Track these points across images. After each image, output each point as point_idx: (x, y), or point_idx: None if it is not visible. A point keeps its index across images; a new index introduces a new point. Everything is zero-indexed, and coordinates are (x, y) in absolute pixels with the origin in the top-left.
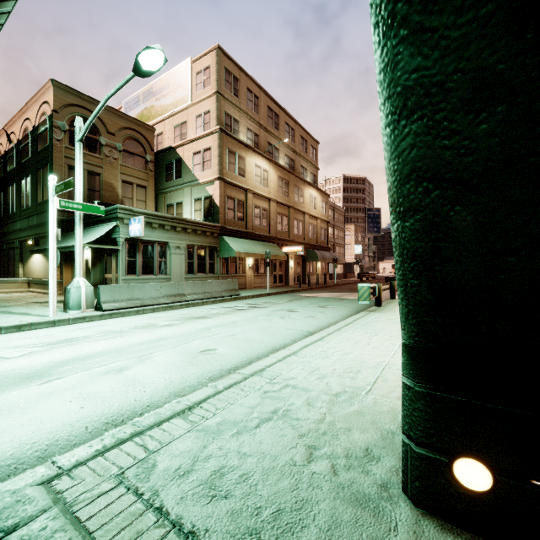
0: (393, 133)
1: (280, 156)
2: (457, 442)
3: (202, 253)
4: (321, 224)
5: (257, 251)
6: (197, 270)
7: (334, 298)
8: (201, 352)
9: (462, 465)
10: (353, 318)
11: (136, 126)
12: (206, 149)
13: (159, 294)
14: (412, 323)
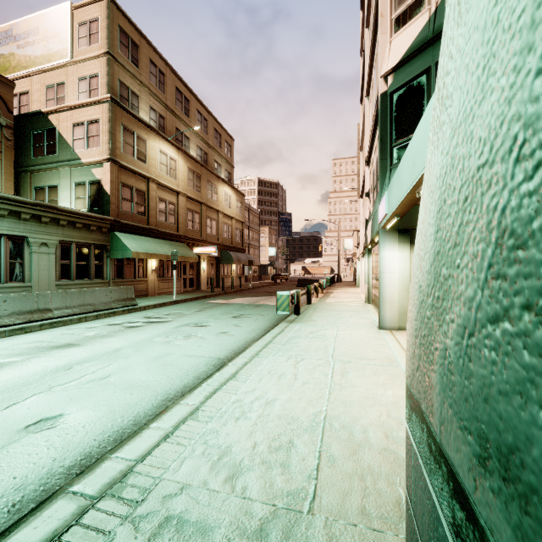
0: None
1: (191, 146)
2: None
3: (84, 252)
4: (237, 225)
5: (162, 252)
6: (76, 274)
7: (250, 304)
8: (27, 427)
9: None
10: (272, 333)
11: None
12: (92, 121)
13: (2, 312)
14: None
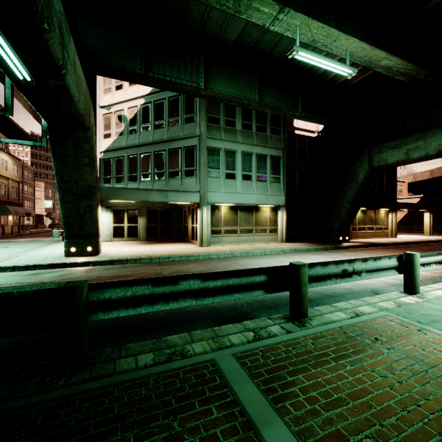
0: (62, 211)
1: None
2: (72, 246)
3: None
4: (13, 184)
5: None
6: None
7: (34, 240)
8: None
9: (72, 249)
10: (51, 245)
11: None
12: None
13: None
14: (65, 232)
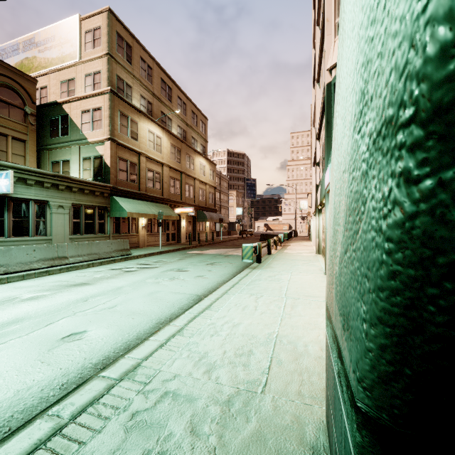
0: None
1: (173, 126)
2: None
3: (90, 213)
4: (210, 189)
5: (150, 212)
6: (84, 230)
7: (221, 254)
8: (63, 338)
9: None
10: (238, 277)
11: (11, 74)
12: (96, 109)
13: (32, 259)
14: (399, 396)
